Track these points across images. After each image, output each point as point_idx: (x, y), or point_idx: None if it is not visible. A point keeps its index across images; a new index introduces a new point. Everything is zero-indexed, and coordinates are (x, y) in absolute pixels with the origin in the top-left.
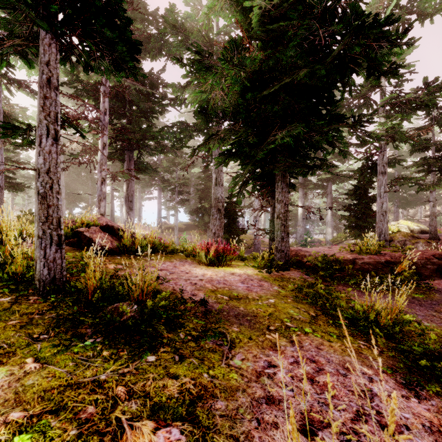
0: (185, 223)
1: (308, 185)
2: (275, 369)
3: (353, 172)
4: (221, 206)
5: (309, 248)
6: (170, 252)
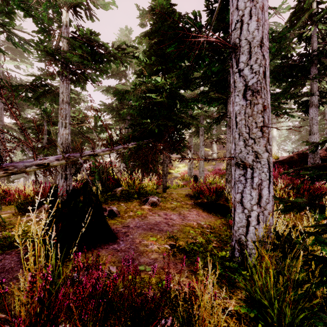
0: None
1: None
2: None
3: None
4: None
5: None
6: None
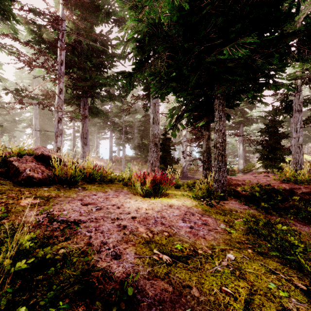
0: (130, 156)
1: None
2: None
3: (268, 112)
4: (157, 141)
5: (237, 177)
6: (109, 181)
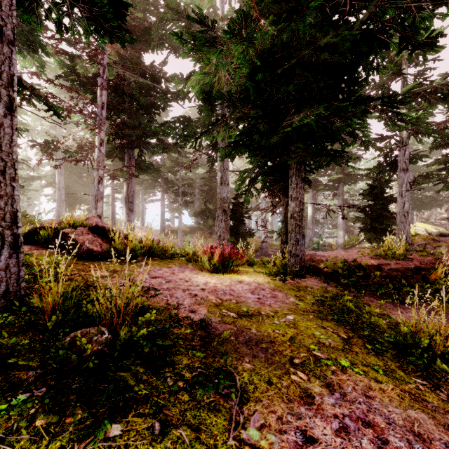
0: (189, 226)
1: (318, 186)
2: (316, 448)
3: (370, 170)
4: (227, 206)
5: (324, 253)
6: (170, 256)
